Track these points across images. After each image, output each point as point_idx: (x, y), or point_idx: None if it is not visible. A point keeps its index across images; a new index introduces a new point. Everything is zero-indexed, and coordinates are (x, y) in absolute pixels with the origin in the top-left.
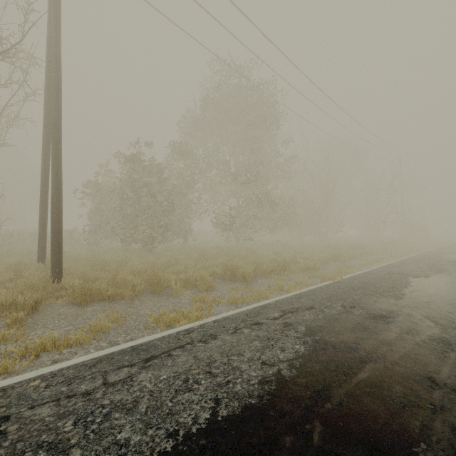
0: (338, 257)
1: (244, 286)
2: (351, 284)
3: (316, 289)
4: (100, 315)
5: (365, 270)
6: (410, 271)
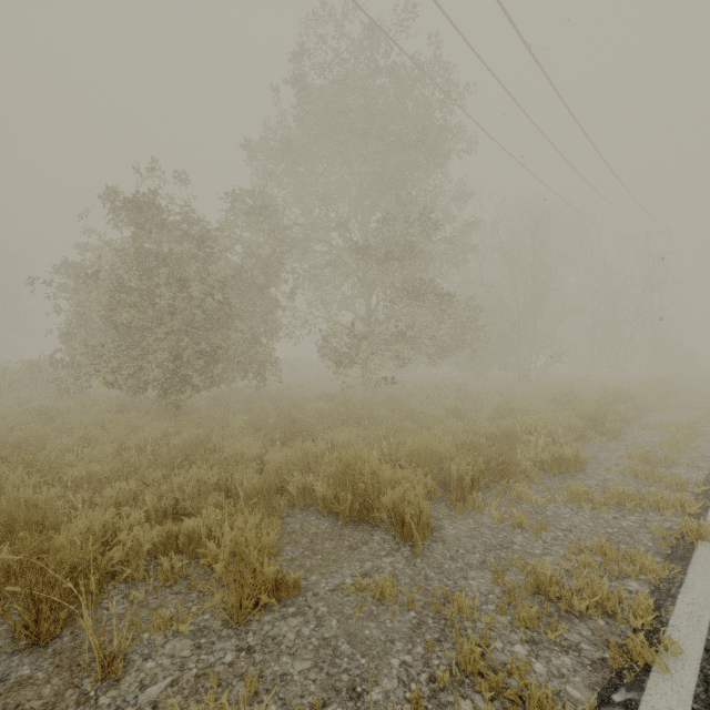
0: (597, 423)
1: (405, 562)
2: None
3: None
4: None
5: None
6: None
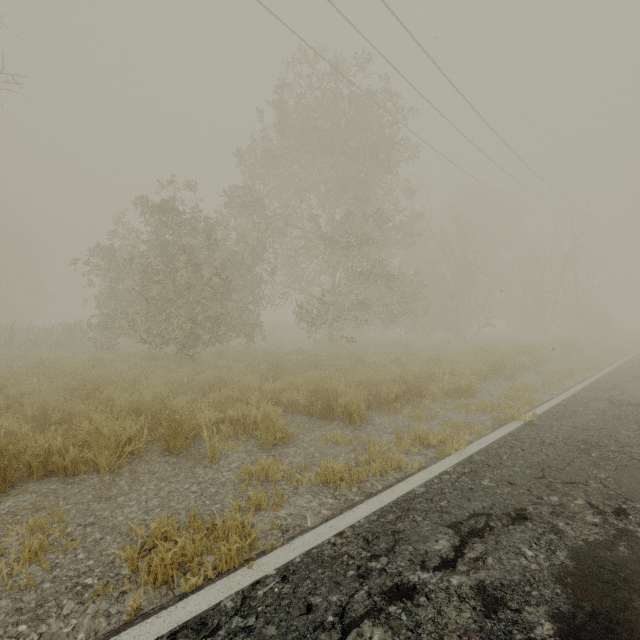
0: (499, 369)
1: (350, 431)
2: (562, 433)
3: (499, 446)
4: (16, 528)
5: (563, 395)
6: None
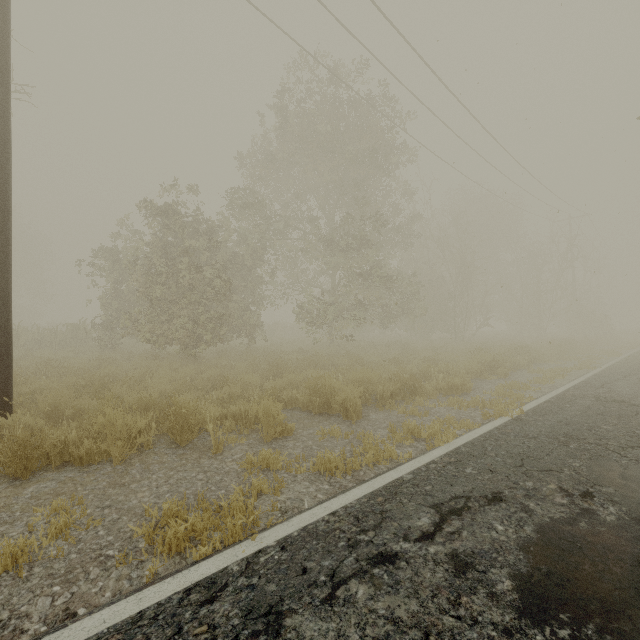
0: (494, 368)
1: (346, 426)
2: (546, 427)
3: (485, 439)
4: (41, 510)
5: (552, 393)
6: (633, 397)
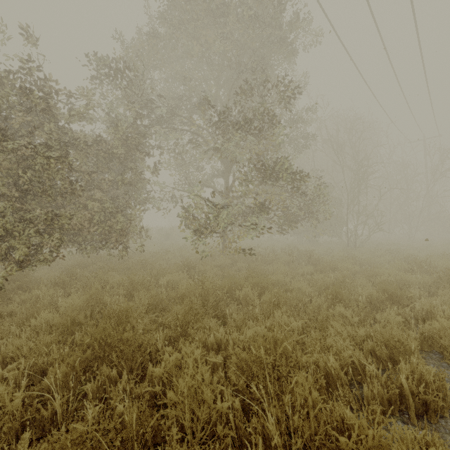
0: None
1: None
2: None
3: None
4: None
5: None
6: None
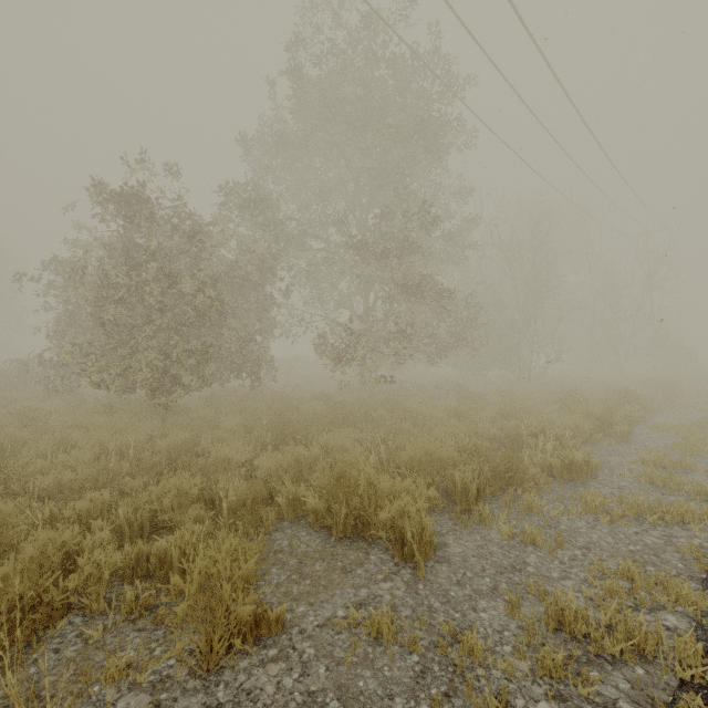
0: (605, 425)
1: (405, 589)
2: None
3: None
4: None
5: None
6: None
